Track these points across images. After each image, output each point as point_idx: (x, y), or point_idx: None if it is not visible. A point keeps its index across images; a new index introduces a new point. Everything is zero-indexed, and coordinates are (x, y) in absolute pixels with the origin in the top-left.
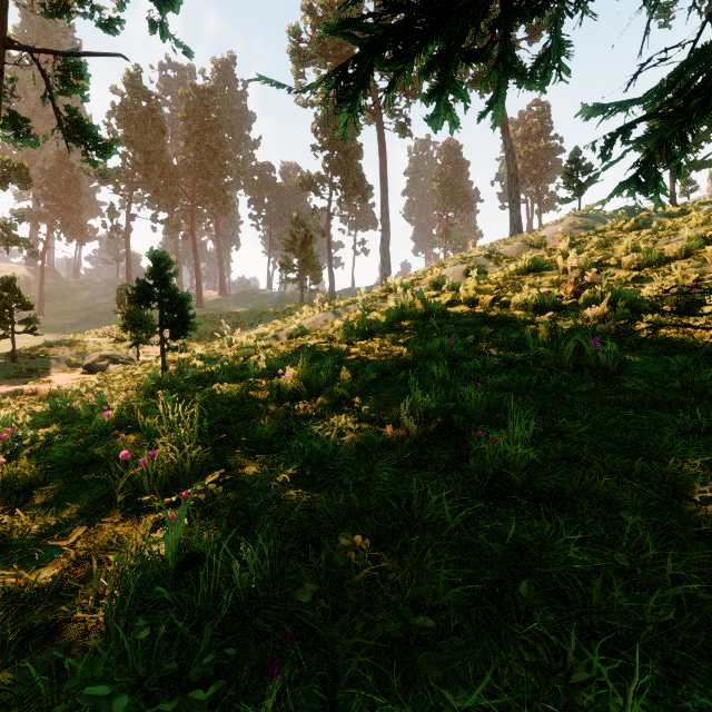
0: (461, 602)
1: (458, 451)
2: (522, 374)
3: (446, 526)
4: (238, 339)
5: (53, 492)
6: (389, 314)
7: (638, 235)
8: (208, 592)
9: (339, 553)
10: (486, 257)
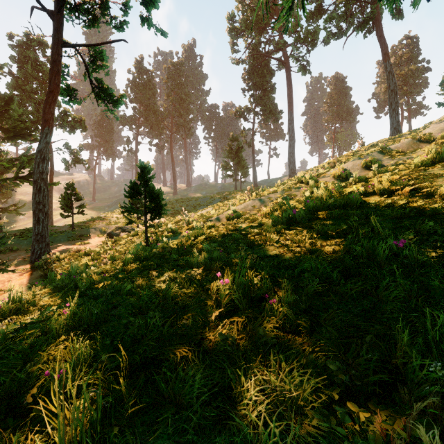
0: None
1: None
2: None
3: None
4: (195, 217)
5: None
6: (309, 204)
7: None
8: None
9: None
10: (379, 153)
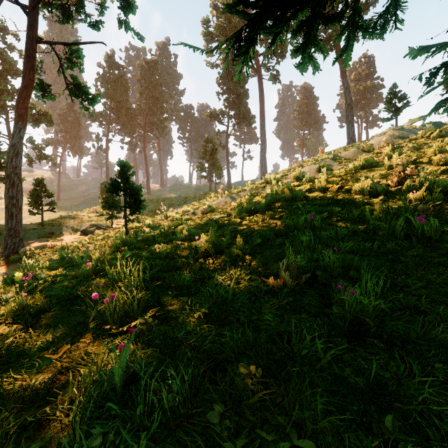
0: (335, 427)
1: (323, 299)
2: (364, 240)
3: (319, 361)
4: (171, 214)
5: (54, 316)
6: (268, 198)
7: (442, 141)
8: (143, 411)
9: (239, 378)
10: (332, 159)
